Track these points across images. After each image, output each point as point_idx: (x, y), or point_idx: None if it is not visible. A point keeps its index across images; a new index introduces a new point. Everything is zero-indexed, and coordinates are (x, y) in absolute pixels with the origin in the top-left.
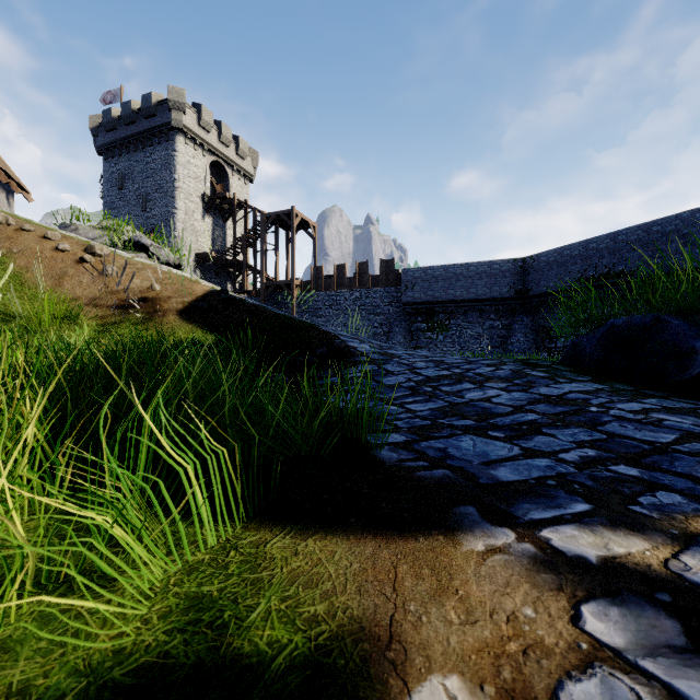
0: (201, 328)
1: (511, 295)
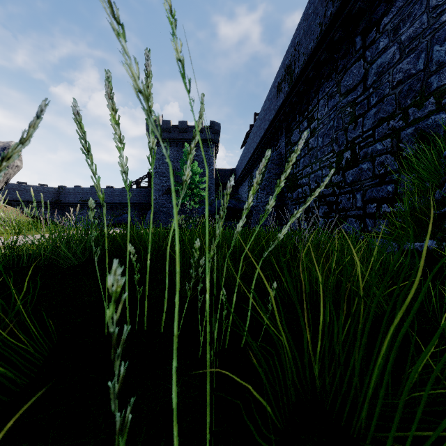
0: (33, 219)
1: (53, 201)
